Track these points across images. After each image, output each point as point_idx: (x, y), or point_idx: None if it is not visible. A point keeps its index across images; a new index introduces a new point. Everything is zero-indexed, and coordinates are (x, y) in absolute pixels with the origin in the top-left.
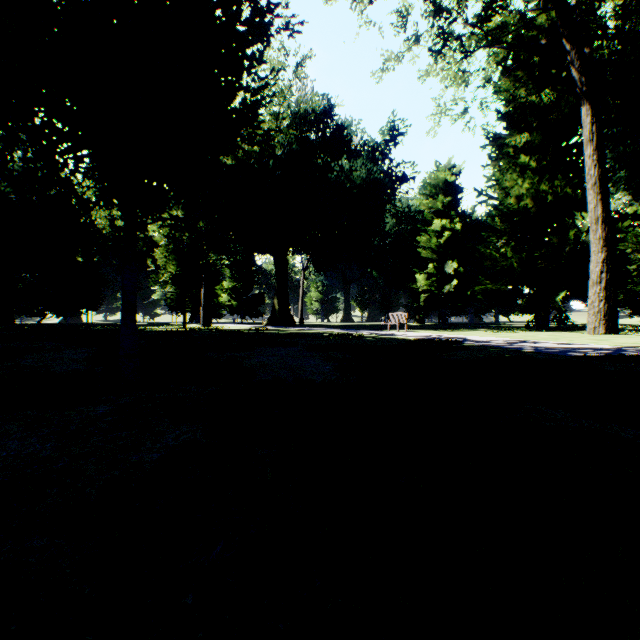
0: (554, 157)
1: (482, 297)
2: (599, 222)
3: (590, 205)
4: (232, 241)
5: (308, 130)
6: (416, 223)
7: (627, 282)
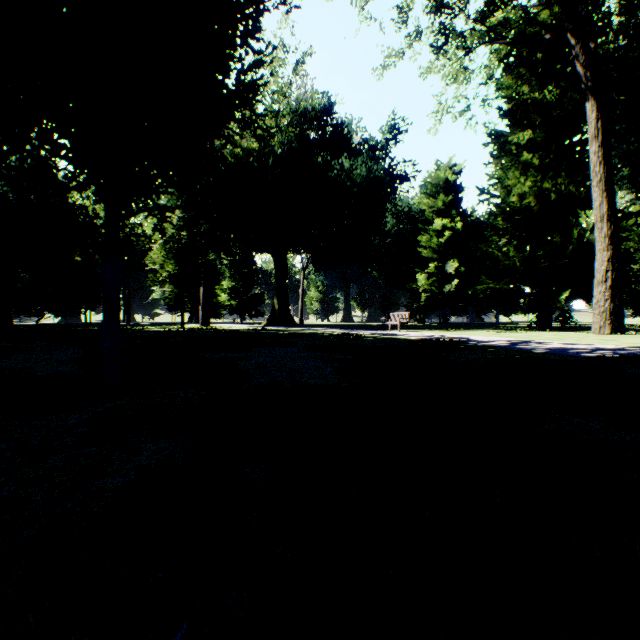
0: (557, 155)
1: (484, 297)
2: (604, 220)
3: (595, 203)
4: (231, 240)
5: (308, 128)
6: (416, 222)
7: (631, 281)
